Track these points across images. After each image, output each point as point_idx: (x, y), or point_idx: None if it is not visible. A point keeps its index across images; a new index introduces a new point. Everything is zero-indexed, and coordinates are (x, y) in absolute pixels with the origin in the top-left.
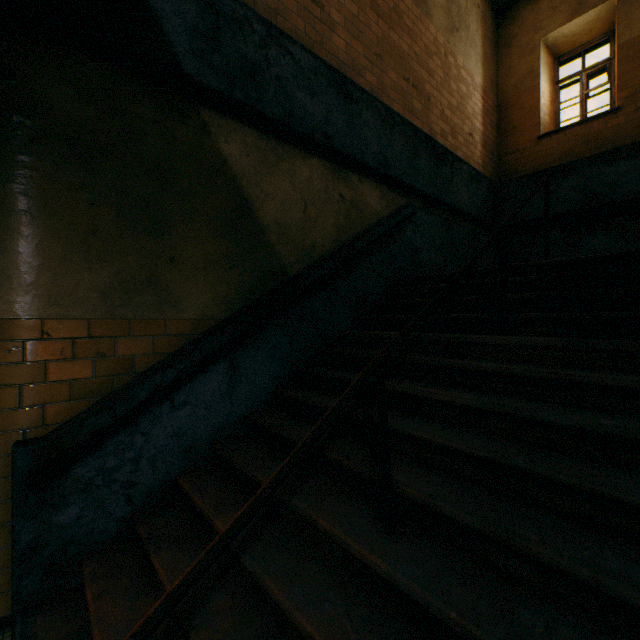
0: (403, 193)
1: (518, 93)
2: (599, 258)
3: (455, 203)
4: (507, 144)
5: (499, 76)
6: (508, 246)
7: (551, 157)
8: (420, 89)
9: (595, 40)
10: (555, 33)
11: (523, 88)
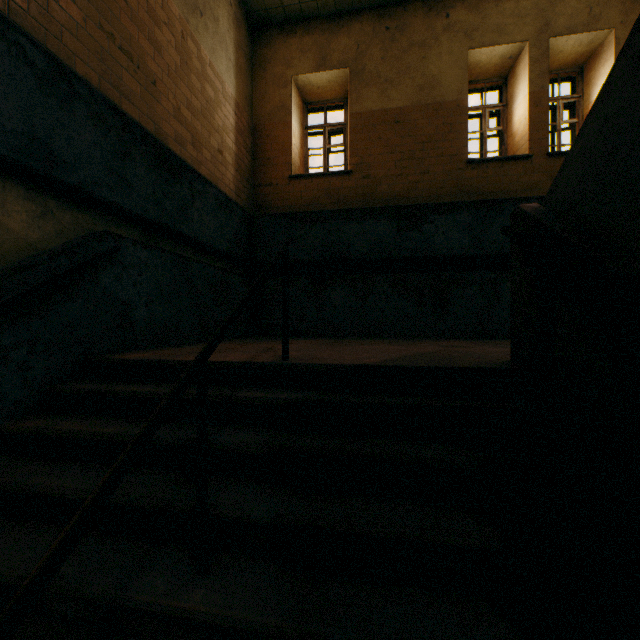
0: (101, 213)
1: (273, 123)
2: (339, 370)
3: (197, 234)
4: (263, 174)
5: (255, 97)
6: (263, 287)
7: (301, 201)
8: (138, 61)
9: (335, 101)
10: (305, 77)
11: (277, 120)
